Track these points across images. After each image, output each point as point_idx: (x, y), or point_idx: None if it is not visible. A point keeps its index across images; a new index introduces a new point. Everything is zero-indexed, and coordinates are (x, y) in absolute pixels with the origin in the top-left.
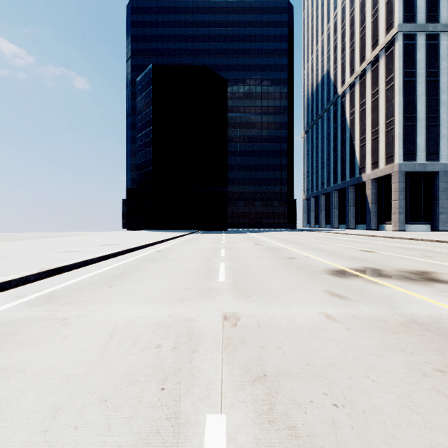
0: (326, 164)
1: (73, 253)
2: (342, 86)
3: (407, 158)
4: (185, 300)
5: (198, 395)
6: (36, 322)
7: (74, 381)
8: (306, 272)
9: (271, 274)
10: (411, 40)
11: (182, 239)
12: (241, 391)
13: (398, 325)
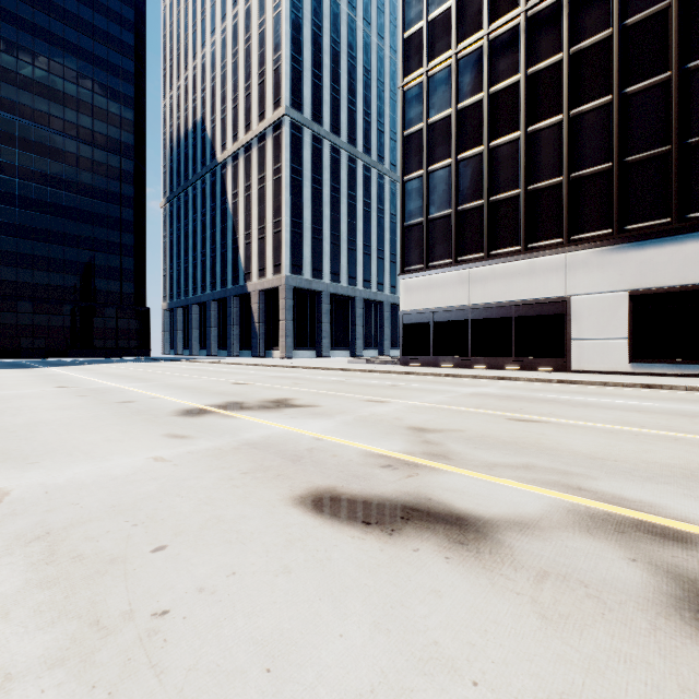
0: (201, 259)
1: None
2: (223, 151)
3: (294, 271)
4: None
5: None
6: None
7: None
8: (146, 417)
9: (83, 428)
10: (298, 132)
11: None
12: (7, 557)
13: (231, 449)
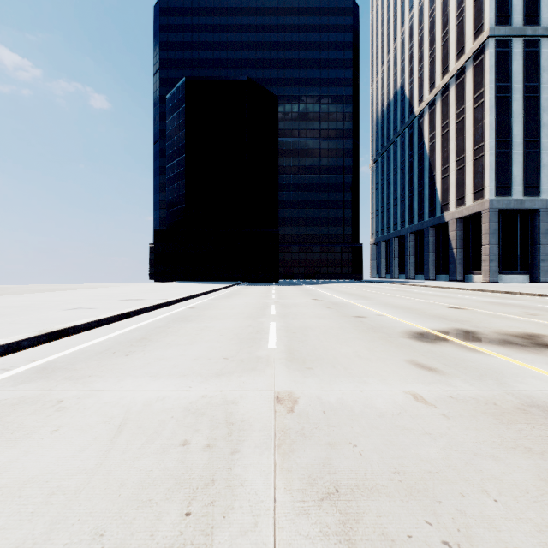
0: (400, 201)
1: (84, 311)
2: (420, 104)
3: (500, 193)
4: (224, 374)
5: (240, 524)
6: (20, 406)
7: (59, 500)
8: (381, 335)
9: (336, 338)
10: (505, 47)
11: (222, 293)
12: (304, 518)
13: (514, 410)
